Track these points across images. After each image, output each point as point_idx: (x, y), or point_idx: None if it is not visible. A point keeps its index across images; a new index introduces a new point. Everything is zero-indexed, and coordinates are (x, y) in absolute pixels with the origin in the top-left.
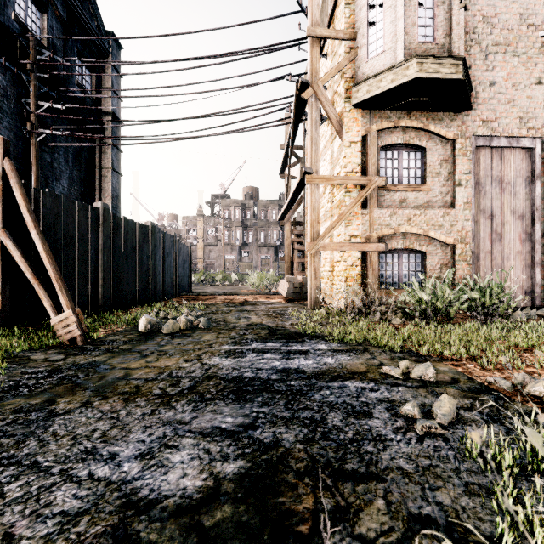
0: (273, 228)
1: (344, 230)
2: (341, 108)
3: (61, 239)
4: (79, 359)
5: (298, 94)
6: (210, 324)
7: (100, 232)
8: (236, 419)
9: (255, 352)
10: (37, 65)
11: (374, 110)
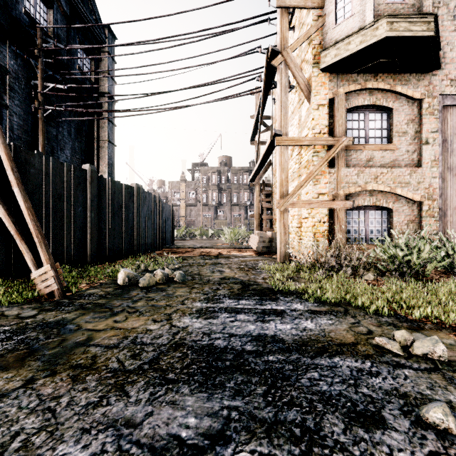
0: (244, 190)
1: (312, 188)
2: (309, 73)
3: (50, 197)
4: (49, 317)
5: (268, 63)
6: (185, 277)
7: (88, 191)
8: (201, 421)
9: (227, 311)
10: (44, 52)
11: (341, 73)
